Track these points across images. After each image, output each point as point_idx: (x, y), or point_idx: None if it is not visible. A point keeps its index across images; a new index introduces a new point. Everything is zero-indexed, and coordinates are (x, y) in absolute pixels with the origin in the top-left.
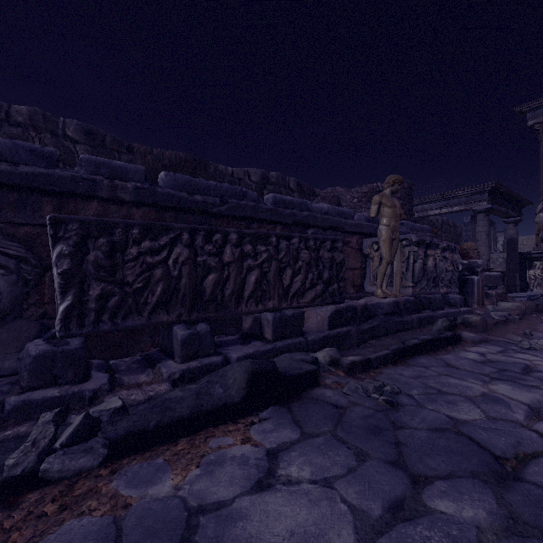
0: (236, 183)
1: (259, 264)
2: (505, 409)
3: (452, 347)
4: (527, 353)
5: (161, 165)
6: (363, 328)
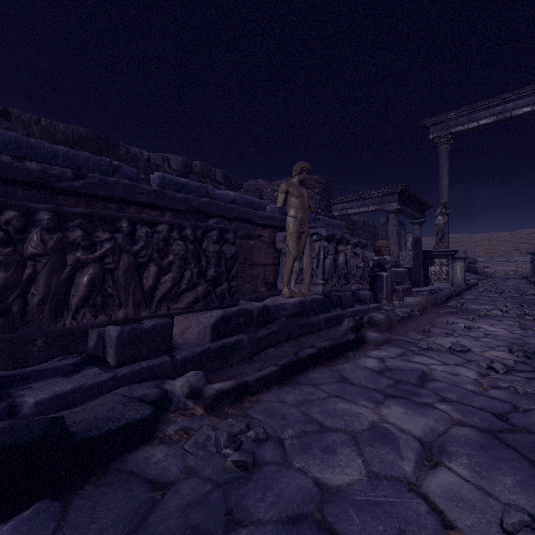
0: (153, 170)
1: (96, 258)
2: (392, 453)
3: (354, 352)
4: (424, 355)
5: (52, 140)
6: (259, 336)
